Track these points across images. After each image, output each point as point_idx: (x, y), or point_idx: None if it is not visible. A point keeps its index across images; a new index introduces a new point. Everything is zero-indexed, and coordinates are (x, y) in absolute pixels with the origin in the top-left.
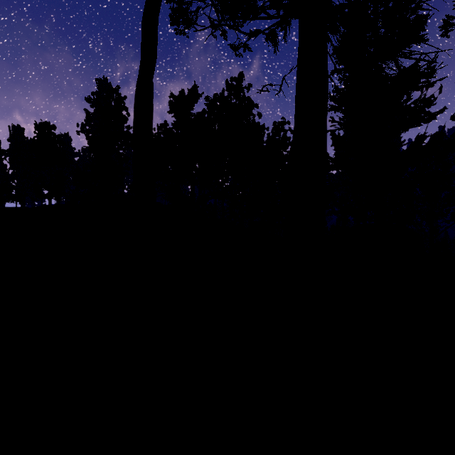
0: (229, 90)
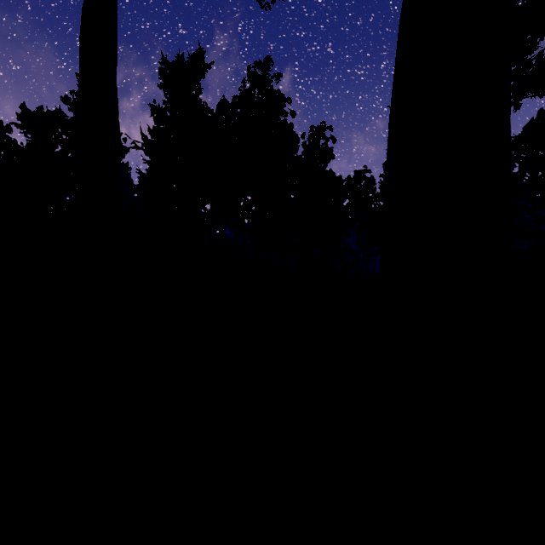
0: (253, 80)
